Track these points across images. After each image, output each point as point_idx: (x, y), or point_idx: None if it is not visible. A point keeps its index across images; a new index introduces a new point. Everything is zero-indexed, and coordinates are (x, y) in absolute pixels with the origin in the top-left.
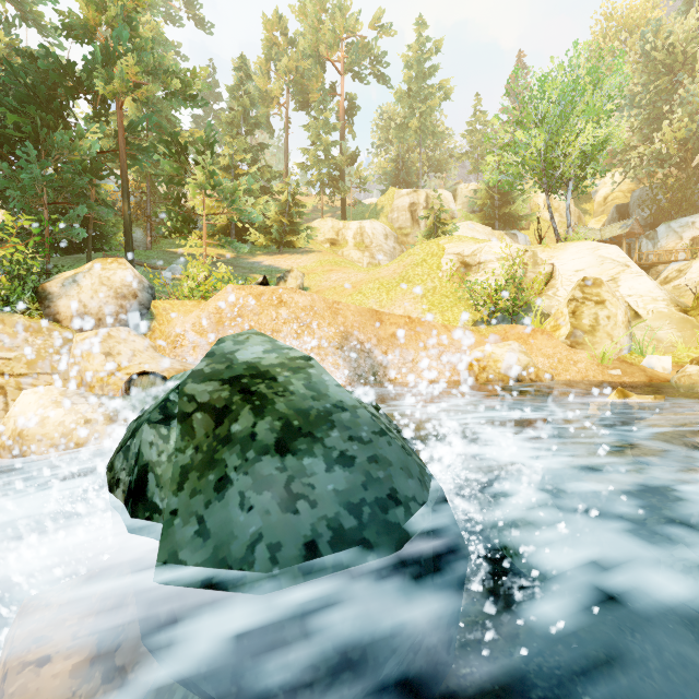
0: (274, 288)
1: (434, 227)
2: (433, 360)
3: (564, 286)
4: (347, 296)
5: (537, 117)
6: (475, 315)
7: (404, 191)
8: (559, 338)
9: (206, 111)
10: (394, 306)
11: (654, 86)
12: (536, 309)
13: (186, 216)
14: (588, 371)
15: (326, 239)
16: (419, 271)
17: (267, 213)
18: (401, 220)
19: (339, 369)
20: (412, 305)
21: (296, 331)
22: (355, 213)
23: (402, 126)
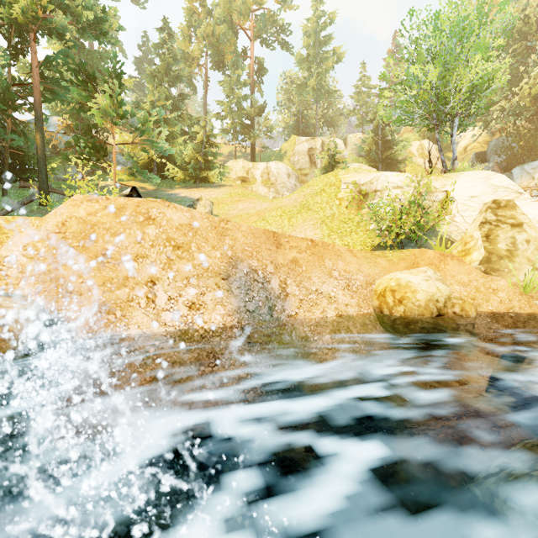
0: (139, 201)
1: (329, 166)
2: (339, 290)
3: (460, 212)
4: (252, 223)
5: (429, 55)
6: (374, 239)
7: (304, 138)
8: (471, 263)
9: (141, 74)
10: (295, 231)
11: (512, 51)
12: (438, 234)
13: (94, 144)
14: (512, 302)
15: (237, 177)
16: (319, 199)
17: (183, 151)
18: (301, 162)
19: (223, 305)
20: (312, 230)
21: (168, 256)
22: (263, 157)
23: (302, 85)
